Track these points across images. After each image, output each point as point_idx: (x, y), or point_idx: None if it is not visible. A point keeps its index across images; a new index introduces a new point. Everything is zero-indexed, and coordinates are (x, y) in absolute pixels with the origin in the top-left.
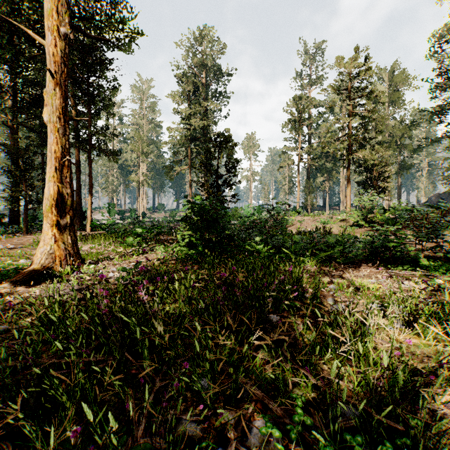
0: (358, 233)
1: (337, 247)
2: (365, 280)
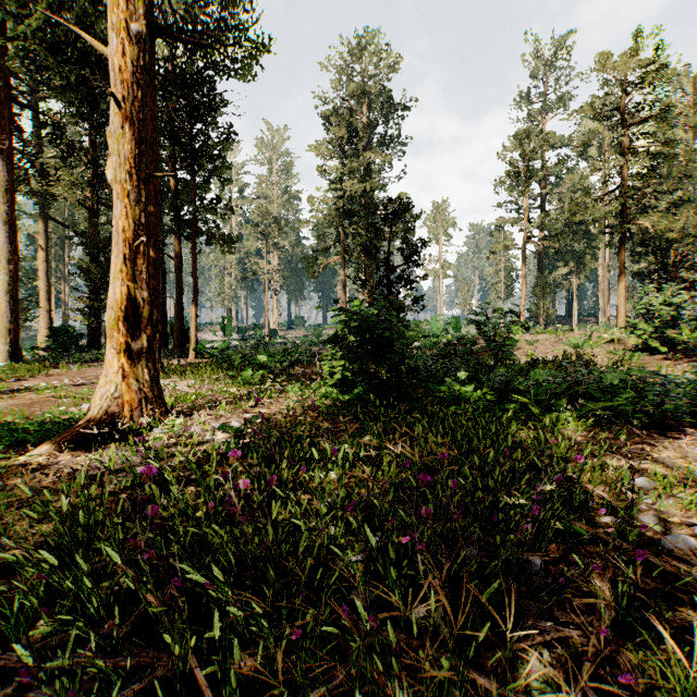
0: (649, 364)
1: (624, 394)
2: None
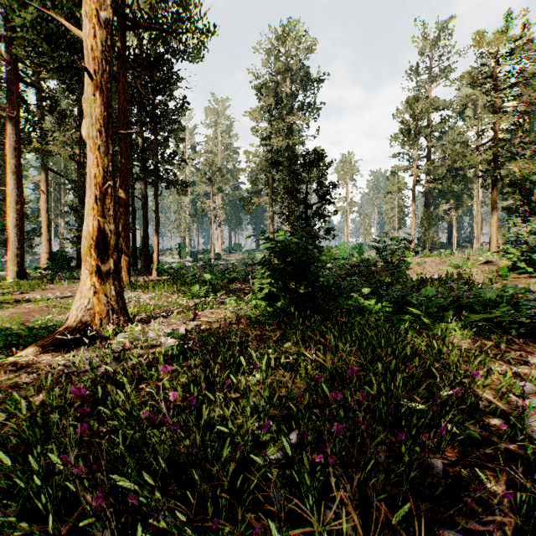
0: (517, 281)
1: (501, 307)
2: None
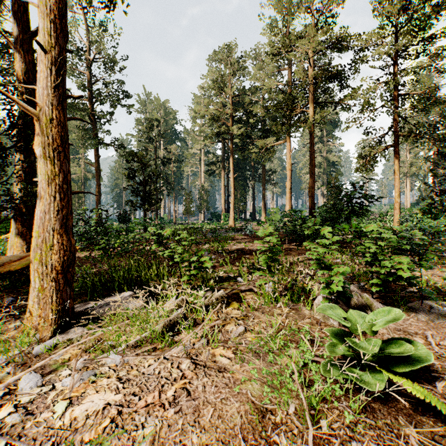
0: None
1: None
2: None
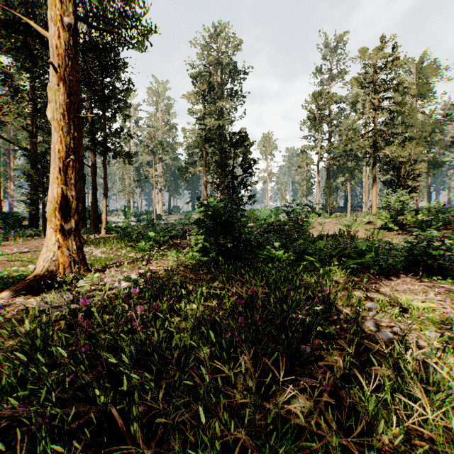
0: (388, 237)
1: (368, 255)
2: (412, 298)
